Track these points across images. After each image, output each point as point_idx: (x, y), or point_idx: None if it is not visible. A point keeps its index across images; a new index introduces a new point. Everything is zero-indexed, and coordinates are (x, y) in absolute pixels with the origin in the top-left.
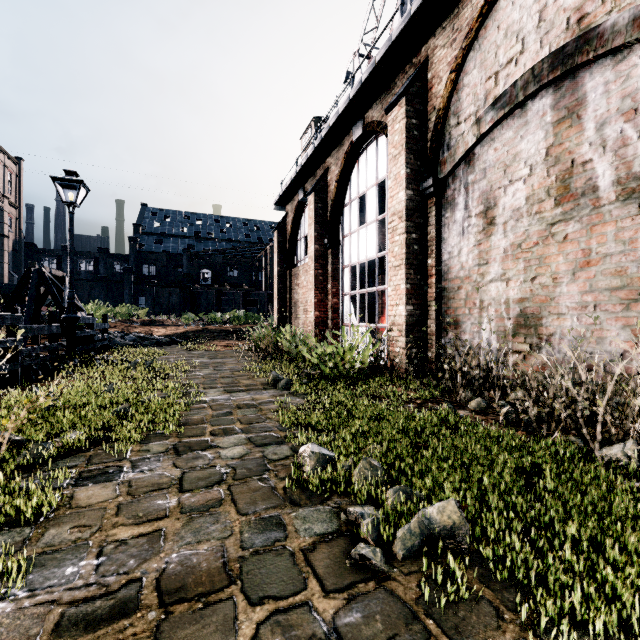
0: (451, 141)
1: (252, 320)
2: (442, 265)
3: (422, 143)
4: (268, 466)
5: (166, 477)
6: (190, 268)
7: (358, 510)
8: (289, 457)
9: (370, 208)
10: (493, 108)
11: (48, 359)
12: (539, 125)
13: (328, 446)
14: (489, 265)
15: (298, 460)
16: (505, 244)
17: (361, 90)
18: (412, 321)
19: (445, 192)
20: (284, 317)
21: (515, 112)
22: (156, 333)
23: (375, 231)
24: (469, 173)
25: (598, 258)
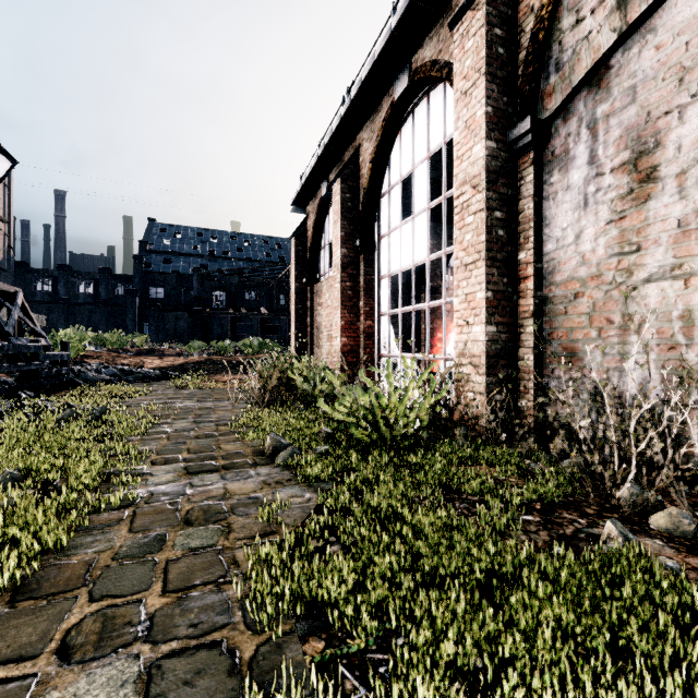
0: (563, 55)
1: (268, 349)
2: (543, 261)
3: (510, 68)
4: None
5: None
6: (201, 290)
7: None
8: None
9: (418, 193)
10: None
11: None
12: None
13: None
14: (643, 252)
15: None
16: (682, 211)
17: (408, 12)
18: (495, 350)
19: (549, 143)
20: (304, 345)
21: None
22: (148, 365)
23: (426, 224)
24: (598, 102)
25: None
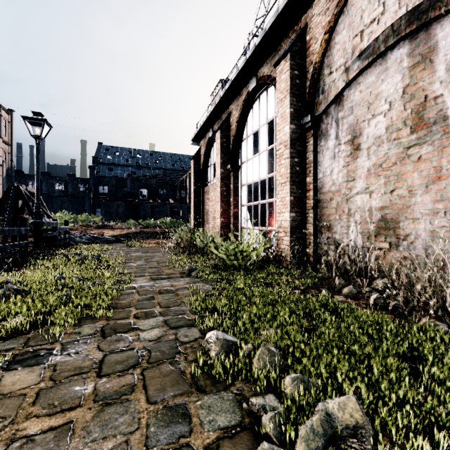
0: (325, 87)
1: (176, 225)
2: (317, 182)
3: (302, 89)
4: (179, 349)
5: (88, 360)
6: (132, 188)
7: (260, 402)
8: (198, 339)
9: (262, 141)
10: (359, 59)
11: (18, 254)
12: (397, 70)
13: (231, 330)
14: (355, 181)
15: (205, 345)
16: (368, 164)
17: (255, 52)
18: (295, 225)
19: (320, 126)
20: (198, 222)
21: (377, 61)
22: (106, 234)
23: (265, 158)
24: (339, 111)
25: (448, 173)
